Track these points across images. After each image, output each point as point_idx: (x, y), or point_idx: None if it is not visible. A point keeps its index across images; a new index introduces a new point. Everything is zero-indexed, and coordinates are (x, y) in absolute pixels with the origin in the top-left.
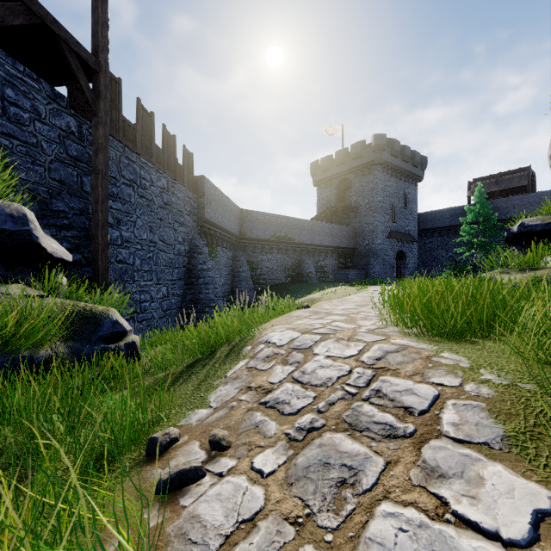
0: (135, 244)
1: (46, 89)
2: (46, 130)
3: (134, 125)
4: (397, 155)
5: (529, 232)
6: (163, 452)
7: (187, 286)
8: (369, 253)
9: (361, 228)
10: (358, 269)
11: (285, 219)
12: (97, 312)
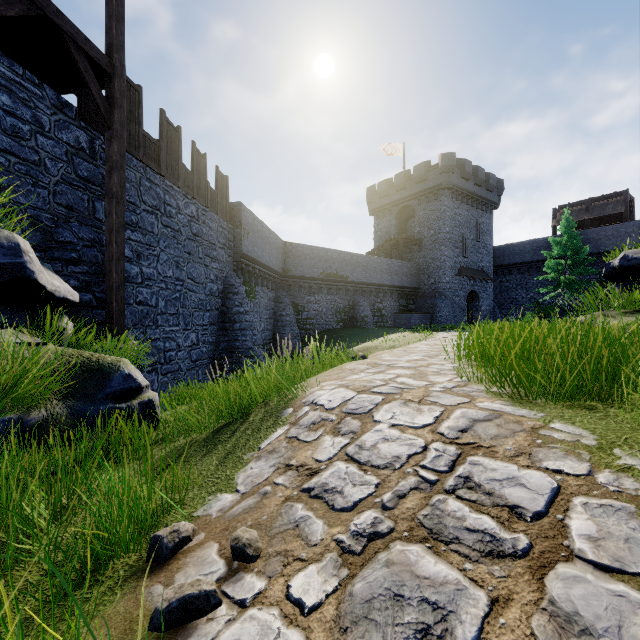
0: (158, 282)
1: (51, 96)
2: (51, 145)
3: (157, 141)
4: (468, 178)
5: (633, 267)
6: (169, 557)
7: (220, 332)
8: (435, 293)
9: (425, 264)
10: (422, 312)
11: (336, 254)
12: (105, 364)
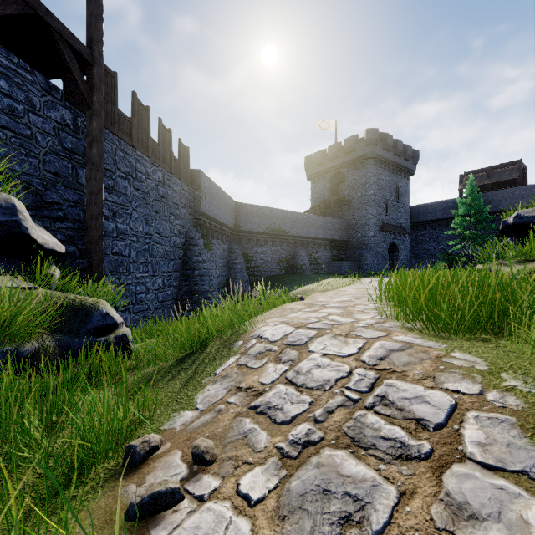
0: (131, 236)
1: (41, 81)
2: (41, 122)
3: (130, 118)
4: (389, 149)
5: (525, 224)
6: (141, 463)
7: (182, 277)
8: (362, 245)
9: (354, 221)
10: (351, 261)
11: (279, 212)
12: (87, 305)
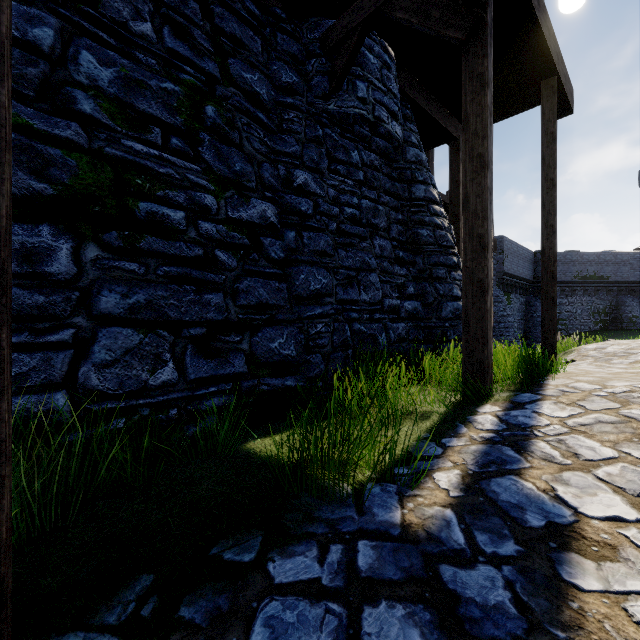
0: None
1: None
2: None
3: None
4: None
5: None
6: None
7: None
8: None
9: None
10: None
11: (593, 256)
12: None
